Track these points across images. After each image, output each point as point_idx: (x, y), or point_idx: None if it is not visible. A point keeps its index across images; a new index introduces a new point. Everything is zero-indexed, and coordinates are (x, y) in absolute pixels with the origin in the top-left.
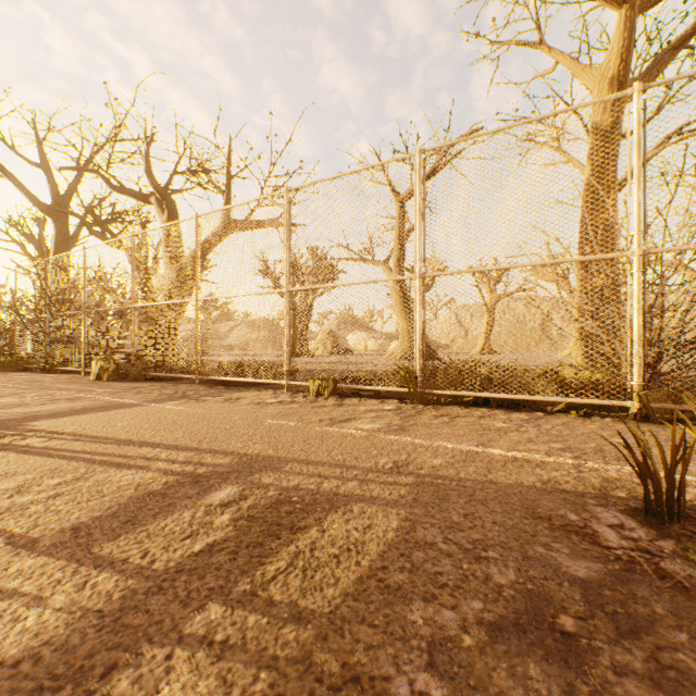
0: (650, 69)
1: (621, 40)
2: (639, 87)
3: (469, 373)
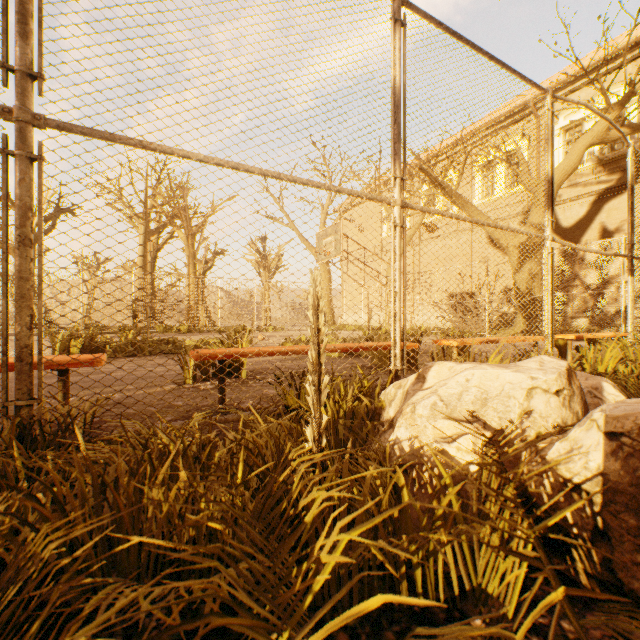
0: (159, 228)
1: (144, 228)
2: (134, 272)
3: (97, 327)
